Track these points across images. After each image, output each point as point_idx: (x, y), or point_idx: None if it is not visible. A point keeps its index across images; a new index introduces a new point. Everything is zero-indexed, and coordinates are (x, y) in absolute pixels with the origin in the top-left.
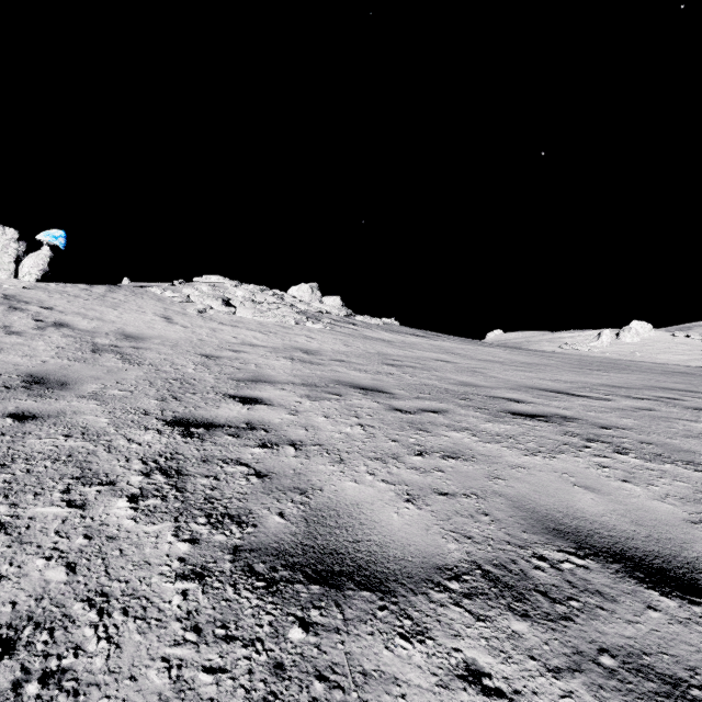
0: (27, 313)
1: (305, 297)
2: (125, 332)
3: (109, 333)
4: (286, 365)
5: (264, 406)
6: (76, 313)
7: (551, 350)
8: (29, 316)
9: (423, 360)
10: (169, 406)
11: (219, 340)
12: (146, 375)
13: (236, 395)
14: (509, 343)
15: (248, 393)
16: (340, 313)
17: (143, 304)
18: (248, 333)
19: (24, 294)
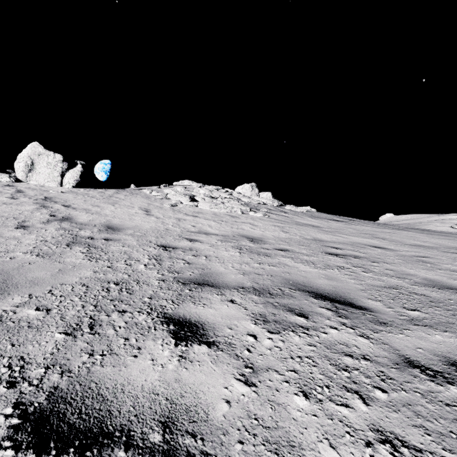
0: (49, 210)
1: (247, 193)
2: (110, 224)
3: (96, 225)
4: (235, 257)
5: (205, 348)
6: (84, 209)
7: (443, 229)
8: (48, 212)
9: (360, 246)
10: (69, 350)
11: (181, 229)
12: (91, 276)
13: (173, 315)
14: (404, 224)
15: (189, 310)
16: (273, 204)
17: (134, 201)
18: (204, 222)
19: (59, 196)
